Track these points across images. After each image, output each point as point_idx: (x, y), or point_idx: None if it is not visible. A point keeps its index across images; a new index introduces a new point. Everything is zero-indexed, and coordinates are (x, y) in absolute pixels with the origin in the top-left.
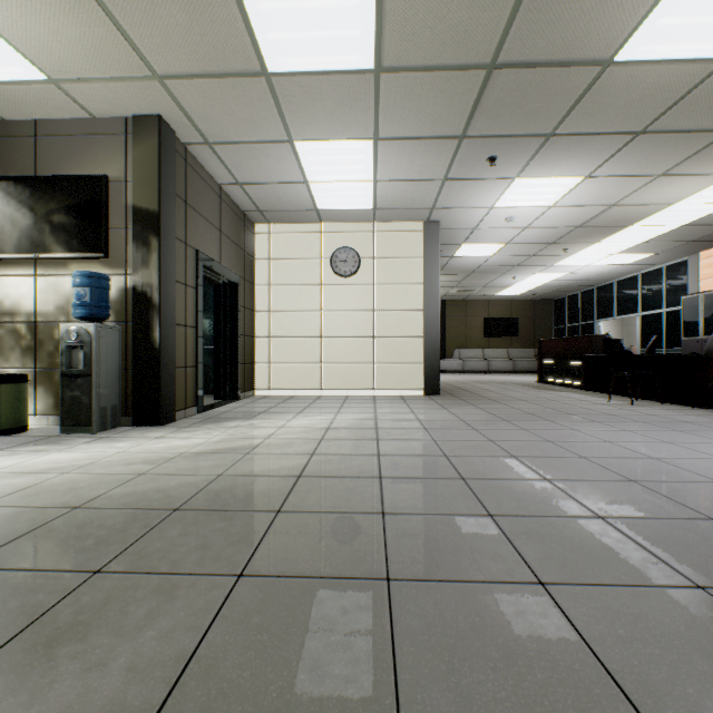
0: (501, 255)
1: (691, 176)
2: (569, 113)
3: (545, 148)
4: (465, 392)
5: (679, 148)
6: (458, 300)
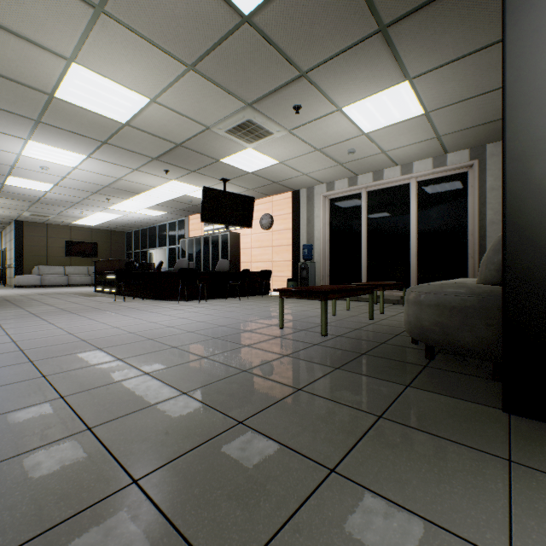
0: (58, 193)
1: (153, 175)
2: (45, 113)
3: (41, 128)
4: (5, 303)
5: (135, 159)
6: (39, 222)
